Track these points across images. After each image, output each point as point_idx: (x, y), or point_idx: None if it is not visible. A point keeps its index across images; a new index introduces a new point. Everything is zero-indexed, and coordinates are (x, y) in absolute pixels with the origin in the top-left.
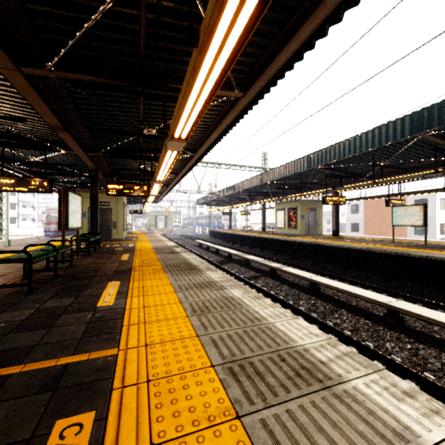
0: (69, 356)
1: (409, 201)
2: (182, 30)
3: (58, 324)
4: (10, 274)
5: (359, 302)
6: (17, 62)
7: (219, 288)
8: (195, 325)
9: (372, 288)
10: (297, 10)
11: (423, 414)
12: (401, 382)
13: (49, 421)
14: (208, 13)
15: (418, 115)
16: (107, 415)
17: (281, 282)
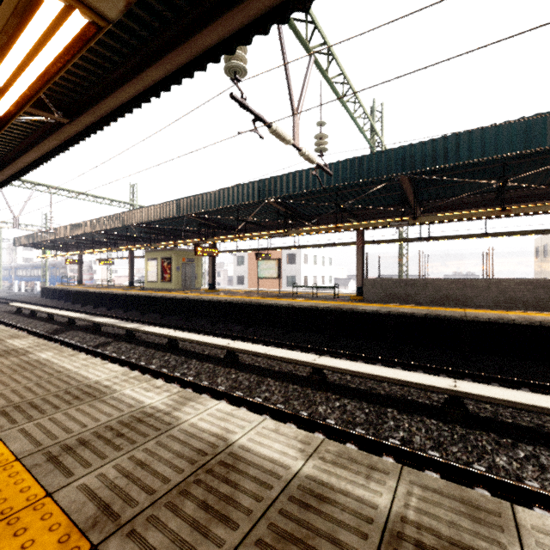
0: None
1: (283, 255)
2: None
3: None
4: None
5: (212, 351)
6: None
7: (21, 355)
8: None
9: (231, 337)
10: (120, 66)
11: (158, 393)
12: (160, 383)
13: None
14: None
15: (263, 183)
16: None
17: (138, 344)
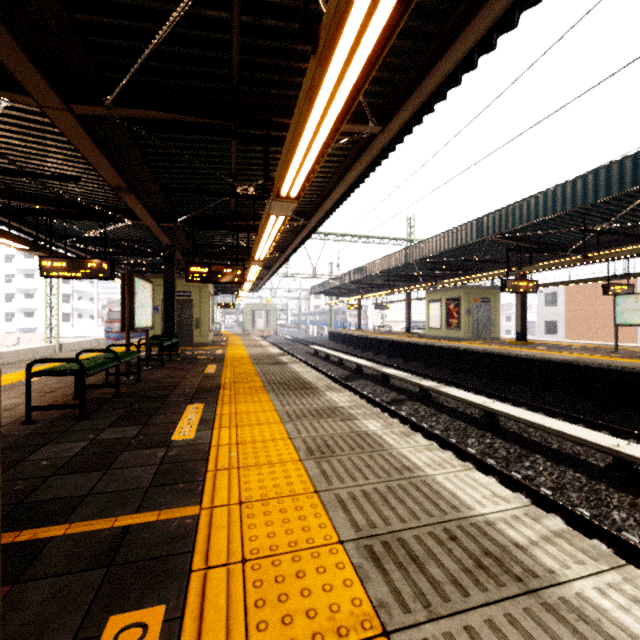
0: (132, 514)
1: None
2: (292, 37)
3: (118, 465)
4: (58, 391)
5: (563, 444)
6: (66, 99)
7: (346, 418)
8: (313, 474)
9: (583, 422)
10: None
11: None
12: None
13: (99, 615)
14: None
15: None
16: (183, 613)
17: (438, 410)
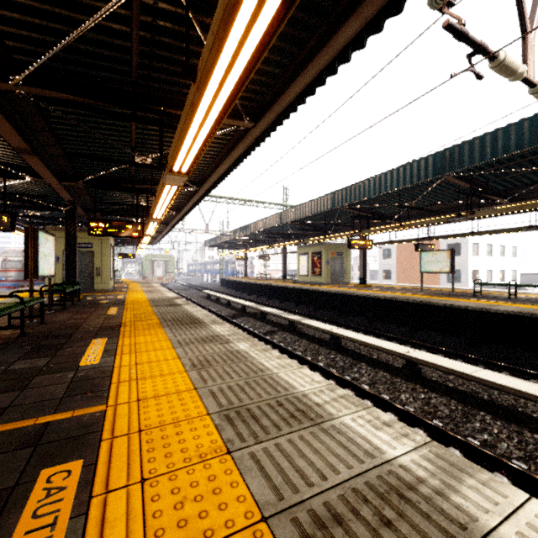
0: (50, 415)
1: (443, 245)
2: (182, 52)
3: (33, 385)
4: None
5: (380, 355)
6: None
7: (224, 342)
8: (194, 379)
9: (396, 340)
10: (307, 43)
11: (394, 437)
12: (384, 415)
13: (33, 471)
14: (205, 54)
15: (441, 156)
16: (96, 461)
17: (301, 337)
